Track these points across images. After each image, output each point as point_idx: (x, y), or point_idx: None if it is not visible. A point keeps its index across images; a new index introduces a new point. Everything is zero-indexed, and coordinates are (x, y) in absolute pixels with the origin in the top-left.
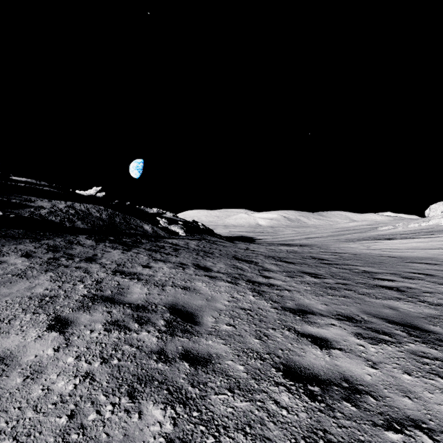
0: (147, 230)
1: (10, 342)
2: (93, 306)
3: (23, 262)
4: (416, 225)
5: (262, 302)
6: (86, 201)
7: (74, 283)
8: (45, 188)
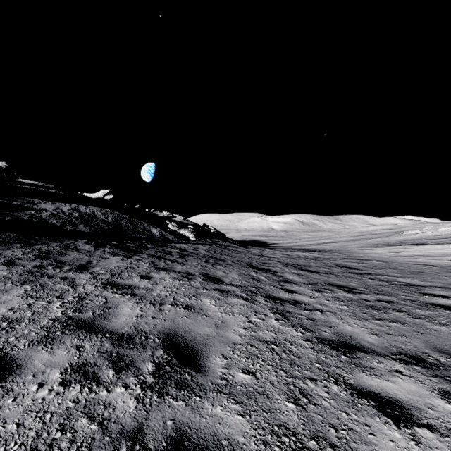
0: (155, 234)
1: None
2: (60, 338)
3: (1, 272)
4: (447, 229)
5: (289, 329)
6: (93, 203)
7: (50, 300)
8: (51, 190)
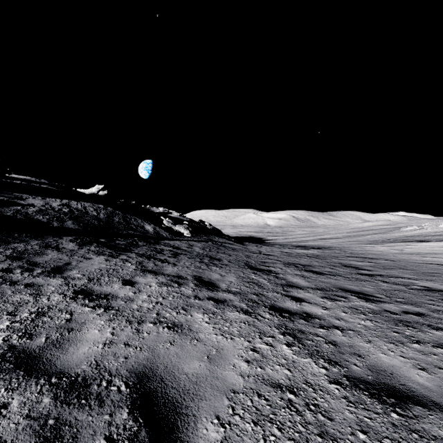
0: (148, 230)
1: None
2: None
3: None
4: None
5: (307, 362)
6: (85, 199)
7: None
8: (42, 186)
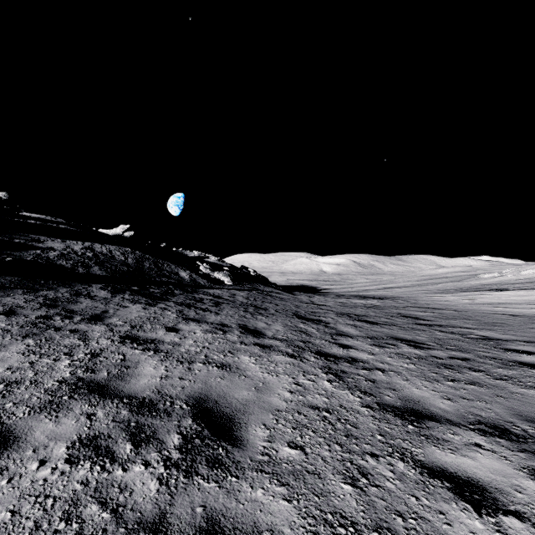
0: (184, 277)
1: None
2: (67, 403)
3: None
4: (531, 271)
5: (345, 393)
6: (110, 241)
7: (57, 357)
8: (60, 226)
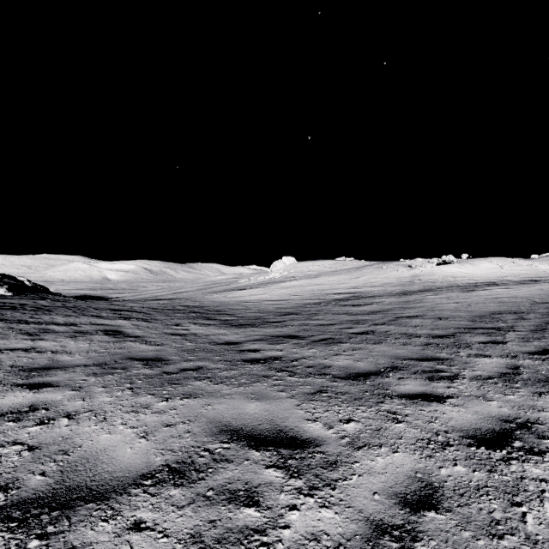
0: None
1: (21, 345)
2: (40, 335)
3: None
4: (262, 278)
5: (153, 324)
6: None
7: None
8: None
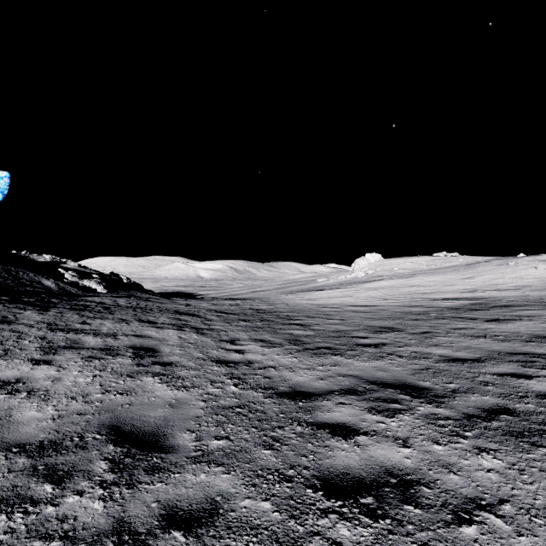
0: (50, 286)
1: (11, 373)
2: (59, 352)
3: None
4: (343, 277)
5: (204, 338)
6: None
7: (14, 340)
8: None
